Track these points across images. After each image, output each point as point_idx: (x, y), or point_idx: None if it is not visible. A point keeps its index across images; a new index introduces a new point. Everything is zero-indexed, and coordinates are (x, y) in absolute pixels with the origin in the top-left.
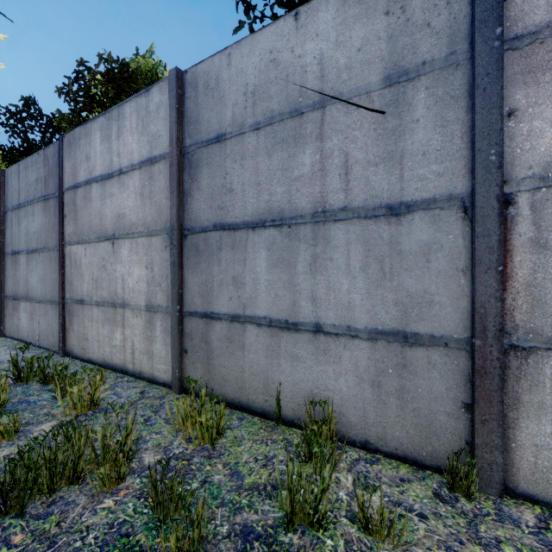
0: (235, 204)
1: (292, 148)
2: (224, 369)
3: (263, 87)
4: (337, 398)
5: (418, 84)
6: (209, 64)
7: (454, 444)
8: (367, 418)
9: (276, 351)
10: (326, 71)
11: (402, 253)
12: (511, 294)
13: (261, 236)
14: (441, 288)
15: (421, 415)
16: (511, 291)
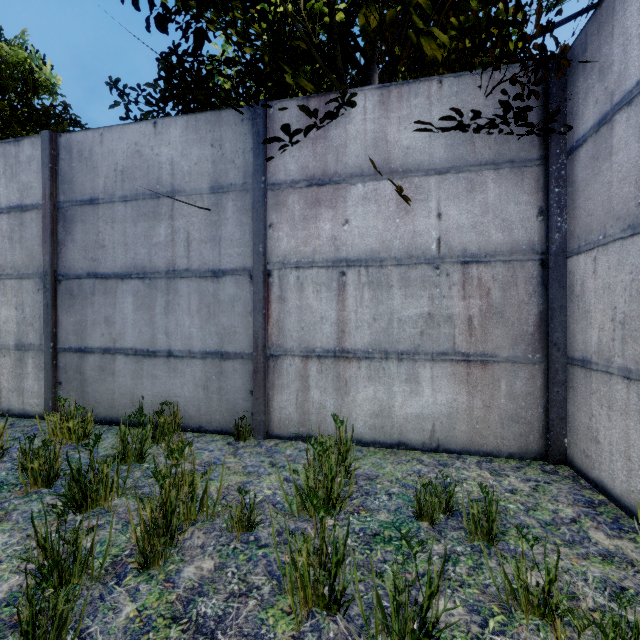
0: (106, 258)
1: (152, 221)
2: (97, 394)
3: (130, 169)
4: (183, 401)
5: (229, 196)
6: (83, 136)
7: (246, 416)
8: (201, 411)
9: (140, 373)
10: (175, 171)
11: (220, 301)
12: (271, 326)
13: (129, 285)
14: (240, 323)
15: (230, 402)
16: (271, 325)
